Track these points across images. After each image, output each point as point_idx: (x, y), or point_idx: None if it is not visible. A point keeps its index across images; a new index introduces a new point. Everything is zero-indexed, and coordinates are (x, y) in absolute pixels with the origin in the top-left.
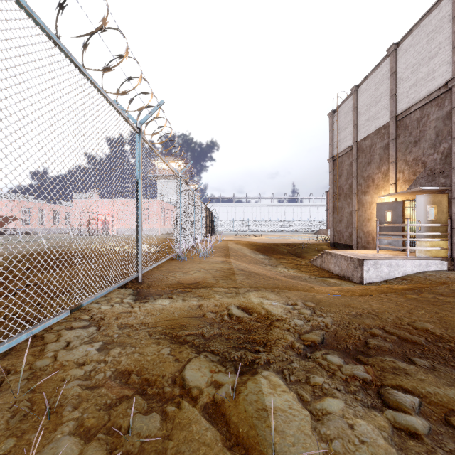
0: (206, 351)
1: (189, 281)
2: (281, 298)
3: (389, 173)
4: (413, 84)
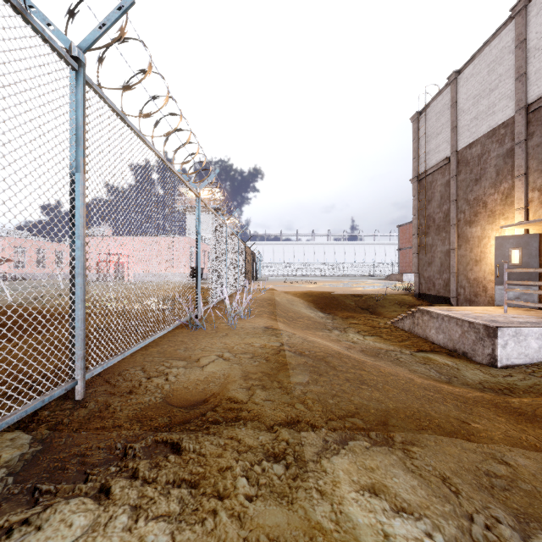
0: None
1: (188, 398)
2: (439, 505)
3: (515, 192)
4: None
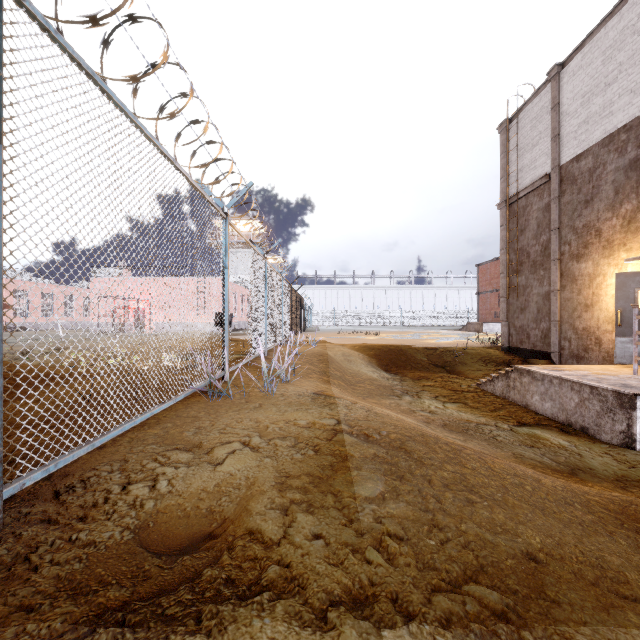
0: None
1: (179, 532)
2: None
3: None
4: None
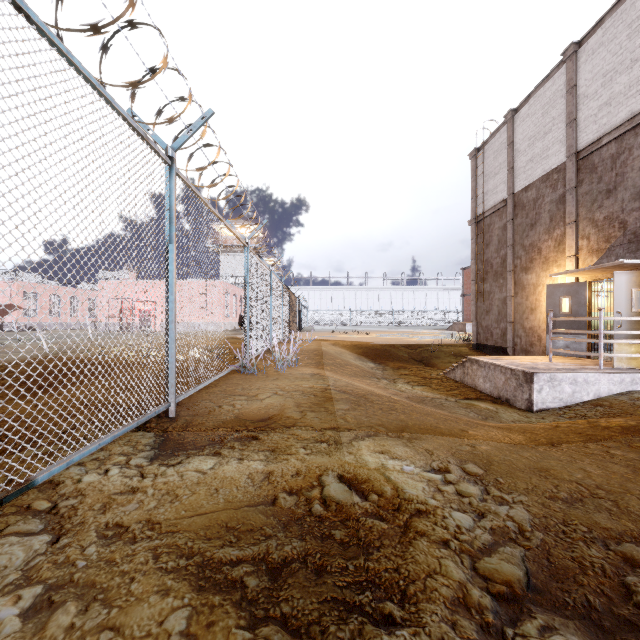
0: (271, 620)
1: (255, 416)
2: (418, 456)
3: (566, 239)
4: (605, 102)
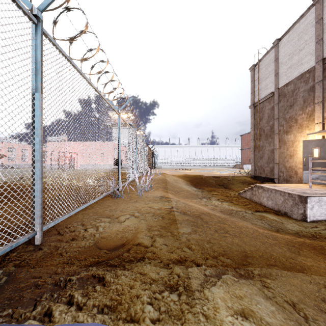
0: None
1: (111, 243)
2: None
3: (315, 112)
4: None
